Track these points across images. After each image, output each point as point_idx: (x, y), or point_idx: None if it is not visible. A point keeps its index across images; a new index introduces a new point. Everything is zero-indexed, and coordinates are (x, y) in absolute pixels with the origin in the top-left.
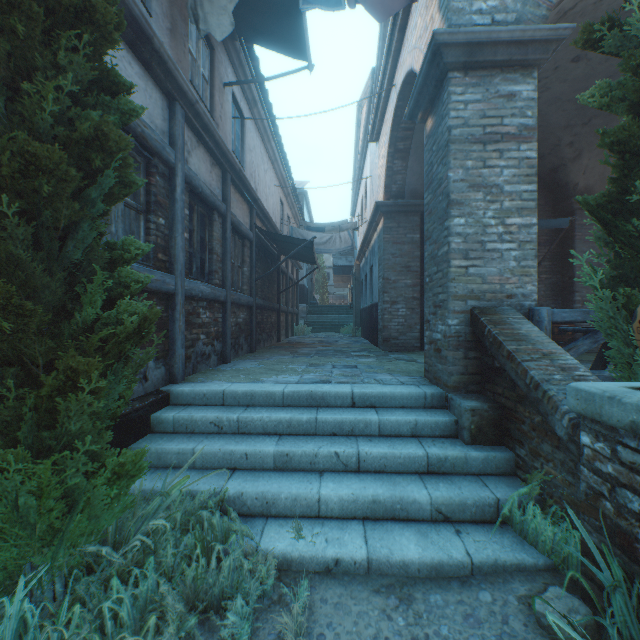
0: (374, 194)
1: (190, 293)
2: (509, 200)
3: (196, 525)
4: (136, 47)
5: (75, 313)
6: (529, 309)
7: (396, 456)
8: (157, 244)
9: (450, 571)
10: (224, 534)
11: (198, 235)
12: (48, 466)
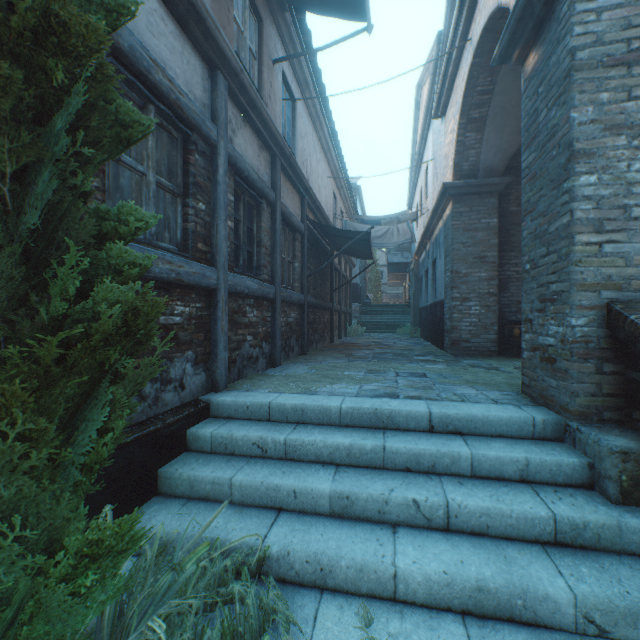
0: (438, 178)
1: (234, 289)
2: None
3: (223, 608)
4: None
5: (39, 307)
6: None
7: (504, 514)
8: (196, 232)
9: None
10: (262, 620)
11: (244, 225)
12: None
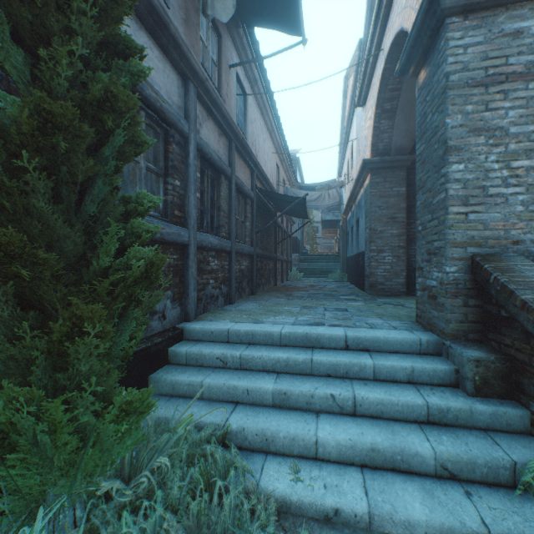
0: (360, 154)
1: (201, 244)
2: (515, 142)
3: (201, 458)
4: (156, 34)
5: (93, 261)
6: None
7: (393, 403)
8: (173, 202)
9: None
10: (227, 468)
11: (208, 195)
12: (63, 406)
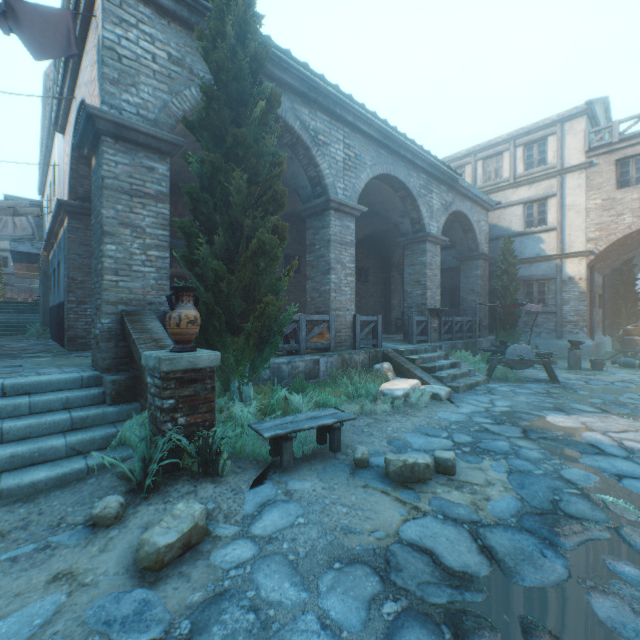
0: (62, 187)
1: None
2: (151, 239)
3: None
4: None
5: None
6: (164, 312)
7: (43, 423)
8: None
9: (73, 477)
10: None
11: None
12: None
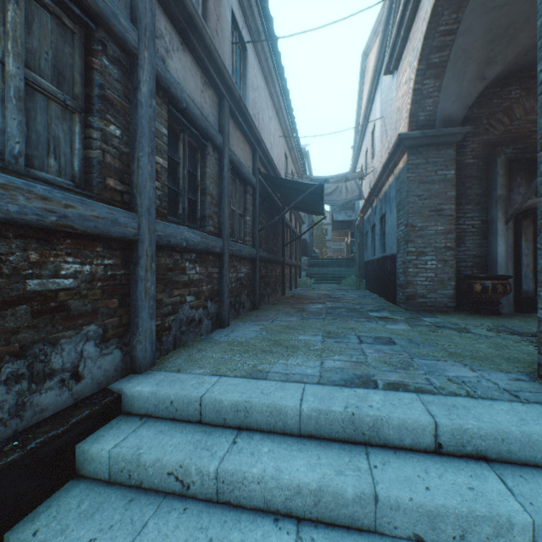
0: (388, 134)
1: (167, 241)
2: None
3: None
4: None
5: None
6: None
7: None
8: (104, 163)
9: None
10: None
11: (184, 168)
12: None
